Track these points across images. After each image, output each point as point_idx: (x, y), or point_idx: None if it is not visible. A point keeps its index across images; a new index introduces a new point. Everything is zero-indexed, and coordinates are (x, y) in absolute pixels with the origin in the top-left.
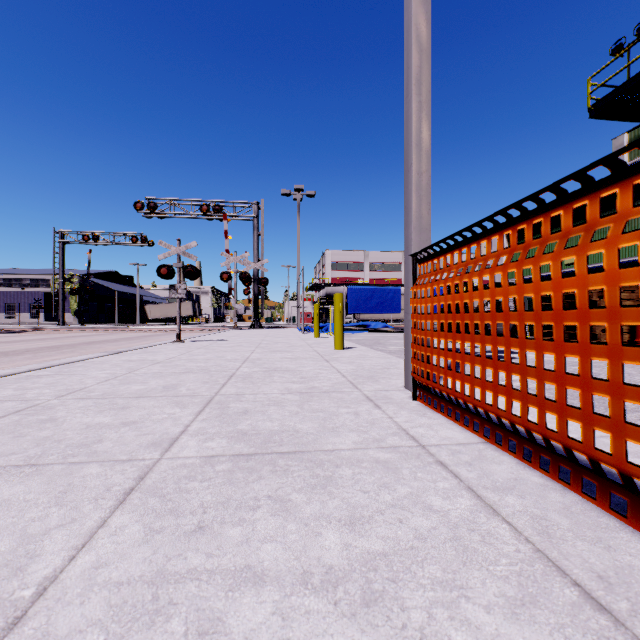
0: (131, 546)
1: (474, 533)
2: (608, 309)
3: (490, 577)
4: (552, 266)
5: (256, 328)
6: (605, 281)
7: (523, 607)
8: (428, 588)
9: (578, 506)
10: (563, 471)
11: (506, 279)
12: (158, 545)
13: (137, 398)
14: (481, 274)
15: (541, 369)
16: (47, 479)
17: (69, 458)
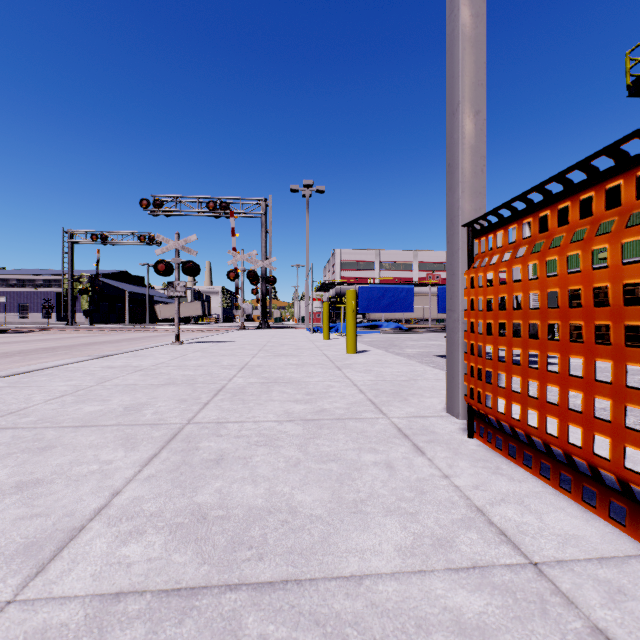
0: None
1: None
2: None
3: None
4: None
5: (264, 328)
6: None
7: None
8: None
9: None
10: None
11: None
12: None
13: (77, 428)
14: None
15: None
16: None
17: None
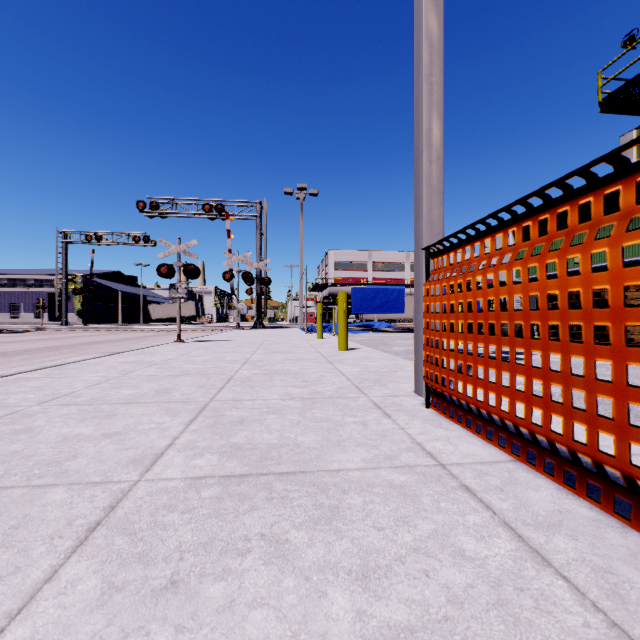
0: (80, 612)
1: (524, 594)
2: None
3: None
4: (609, 253)
5: (259, 328)
6: None
7: None
8: None
9: None
10: (615, 500)
11: (544, 271)
12: (115, 611)
13: (126, 404)
14: (510, 267)
15: (592, 379)
16: (1, 508)
17: (34, 479)
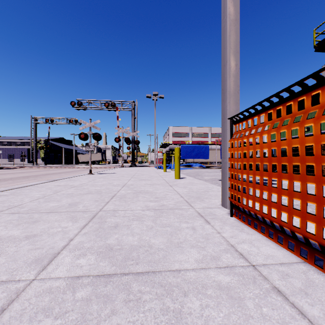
0: None
1: None
2: None
3: None
4: None
5: (133, 166)
6: None
7: None
8: None
9: None
10: None
11: None
12: None
13: (48, 213)
14: (302, 124)
15: None
16: None
17: None
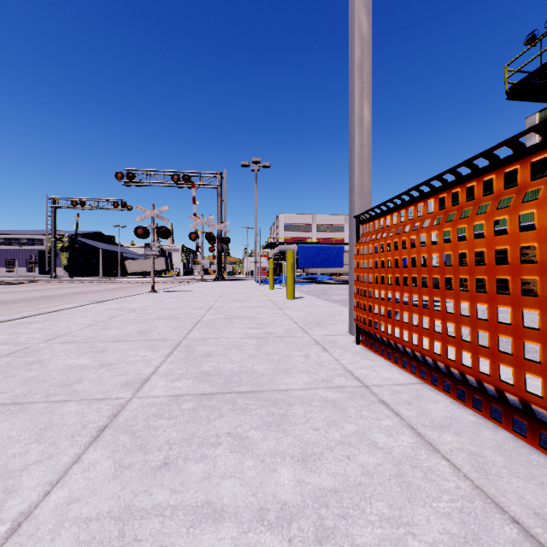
0: (102, 482)
1: (416, 470)
2: (539, 264)
3: (434, 514)
4: (485, 225)
5: (220, 280)
6: (536, 238)
7: (467, 545)
8: (376, 525)
9: (510, 443)
10: (494, 410)
11: (442, 237)
12: (126, 481)
13: (114, 342)
14: (418, 233)
15: (474, 318)
16: (30, 417)
17: (51, 397)
